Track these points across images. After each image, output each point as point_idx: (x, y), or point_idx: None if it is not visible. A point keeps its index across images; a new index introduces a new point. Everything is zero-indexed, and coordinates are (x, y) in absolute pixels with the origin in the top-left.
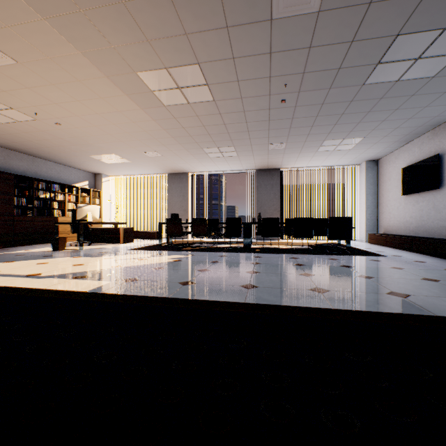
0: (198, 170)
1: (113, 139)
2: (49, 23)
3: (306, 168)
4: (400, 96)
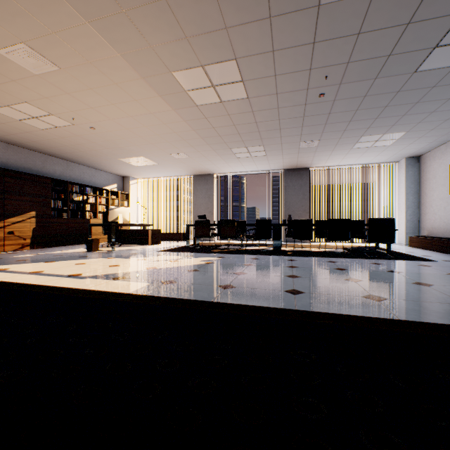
0: (224, 171)
1: (144, 141)
2: (92, 26)
3: (337, 167)
4: None
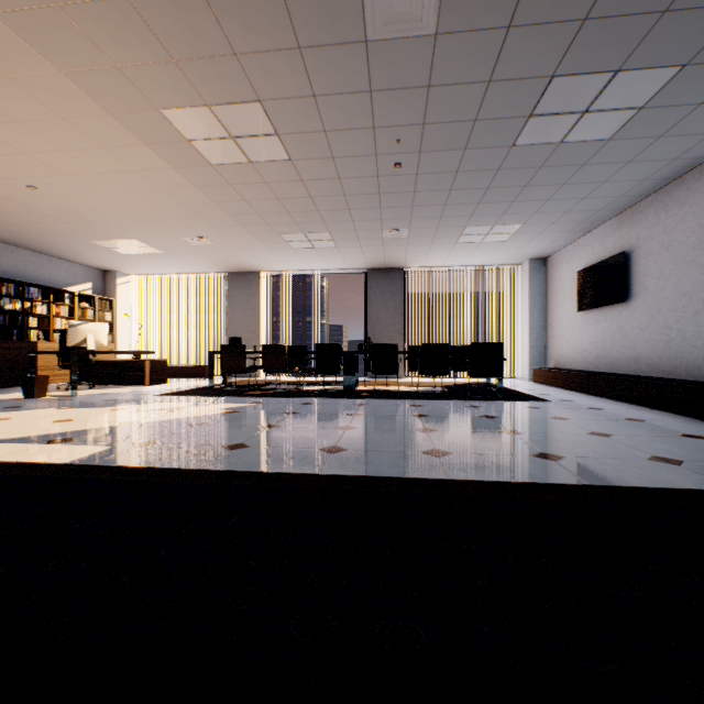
0: (277, 268)
1: (131, 214)
2: (3, 21)
3: (443, 269)
4: (567, 165)
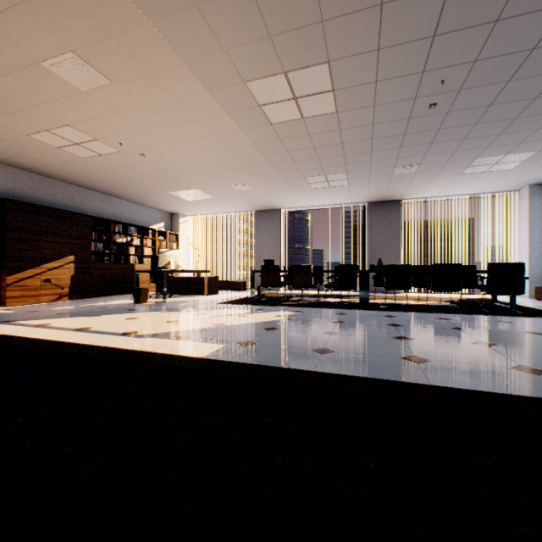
0: (293, 205)
1: (201, 170)
2: (156, 27)
3: (437, 199)
4: None
